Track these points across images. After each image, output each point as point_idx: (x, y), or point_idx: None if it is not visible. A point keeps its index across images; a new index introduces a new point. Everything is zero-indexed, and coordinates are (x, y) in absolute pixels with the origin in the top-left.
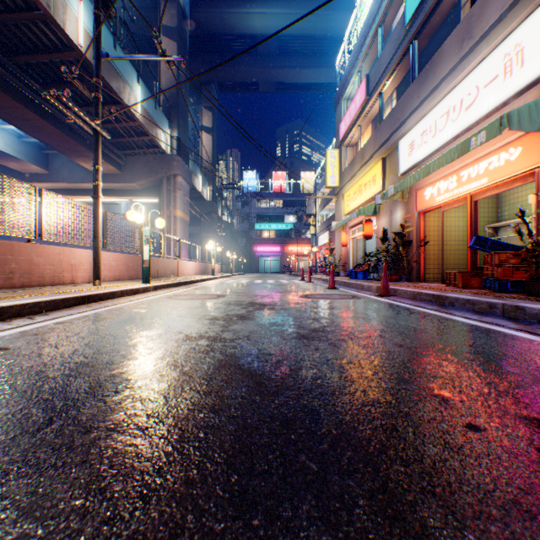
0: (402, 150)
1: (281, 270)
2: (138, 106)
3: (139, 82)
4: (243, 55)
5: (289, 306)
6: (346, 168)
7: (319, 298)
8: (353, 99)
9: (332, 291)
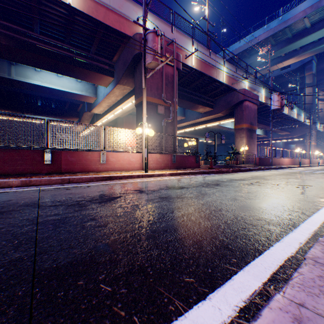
0: None
1: None
2: (302, 119)
3: (302, 112)
4: None
5: None
6: None
7: None
8: None
9: None
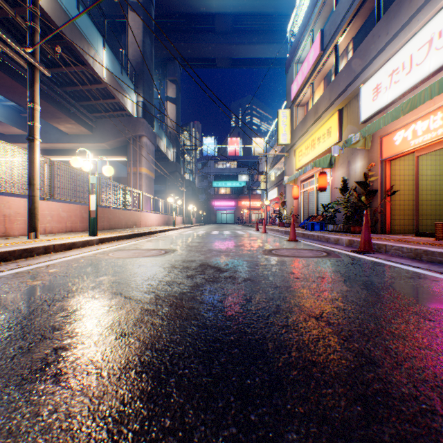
0: (364, 96)
1: (235, 221)
2: (103, 69)
3: (104, 46)
4: (202, 33)
5: (256, 273)
6: (298, 125)
7: (288, 255)
8: (306, 57)
9: (296, 244)
